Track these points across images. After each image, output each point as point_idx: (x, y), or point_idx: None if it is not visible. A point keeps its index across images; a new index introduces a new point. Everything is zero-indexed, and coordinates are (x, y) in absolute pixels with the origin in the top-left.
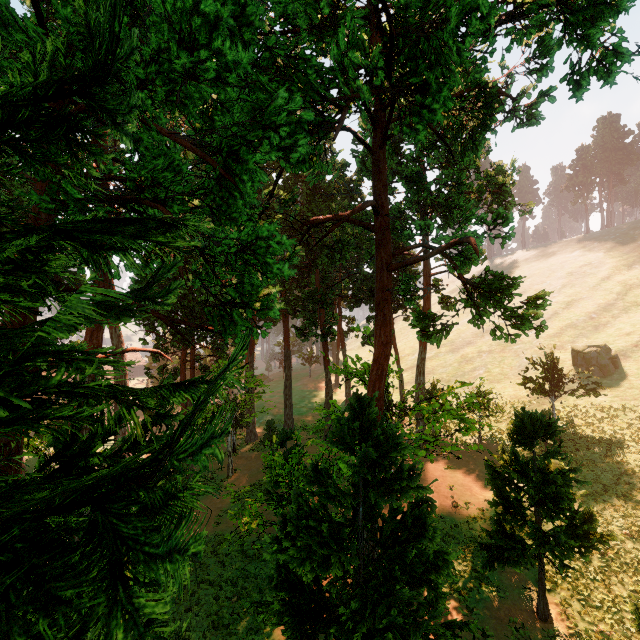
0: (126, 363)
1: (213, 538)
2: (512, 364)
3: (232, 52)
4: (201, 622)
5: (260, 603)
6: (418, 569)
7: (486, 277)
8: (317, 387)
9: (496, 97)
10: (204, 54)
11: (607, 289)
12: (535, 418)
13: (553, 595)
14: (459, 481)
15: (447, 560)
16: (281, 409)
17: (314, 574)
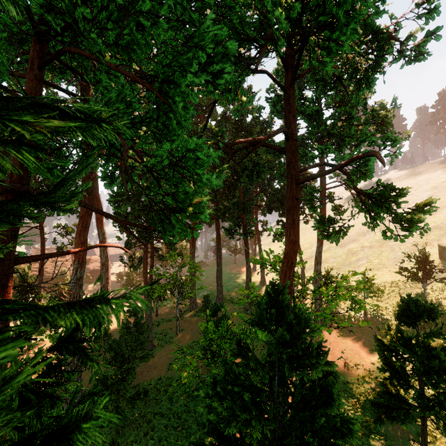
0: None
1: (165, 380)
2: (389, 256)
3: None
4: (155, 445)
5: (196, 444)
6: (326, 434)
7: (377, 188)
8: (240, 271)
9: (387, 40)
10: None
11: None
12: (418, 303)
13: None
14: (349, 346)
15: (351, 428)
16: (214, 286)
17: (238, 429)
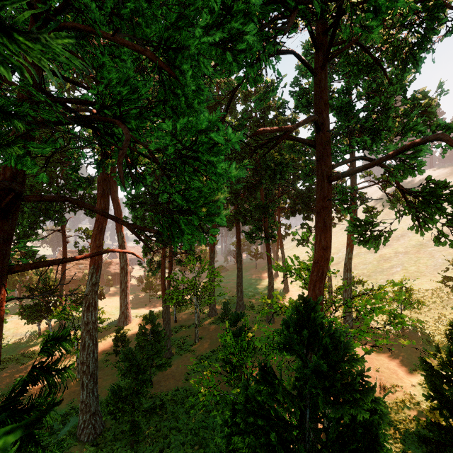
0: None
1: (182, 392)
2: (427, 263)
3: None
4: None
5: None
6: None
7: (427, 185)
8: (261, 276)
9: (442, 7)
10: None
11: None
12: None
13: None
14: (385, 364)
15: None
16: (234, 292)
17: None
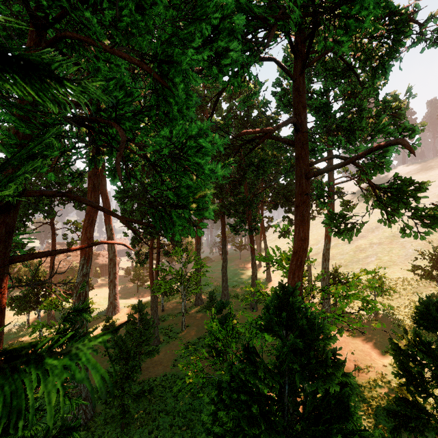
0: None
1: (170, 377)
2: (399, 253)
3: None
4: None
5: None
6: None
7: (394, 182)
8: (245, 267)
9: (407, 22)
10: None
11: None
12: None
13: None
14: (359, 347)
15: None
16: (220, 282)
17: None
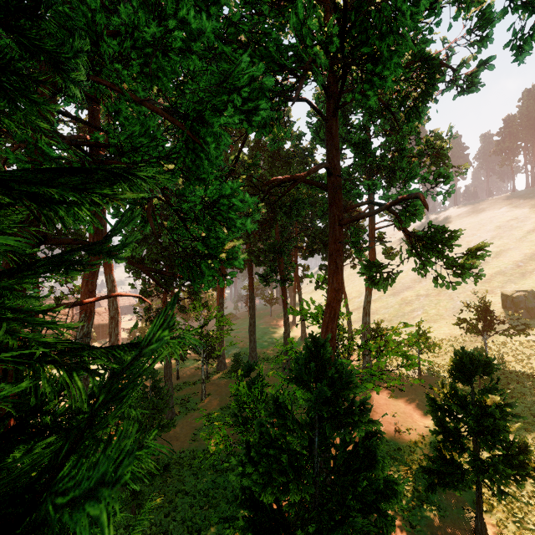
0: (66, 325)
1: (189, 453)
2: (447, 306)
3: (197, 20)
4: (177, 527)
5: (227, 518)
6: (369, 497)
7: (428, 230)
8: (277, 324)
9: (438, 68)
10: (171, 21)
11: (533, 240)
12: (473, 357)
13: (489, 516)
14: (401, 409)
15: (396, 490)
16: (246, 343)
17: (274, 497)
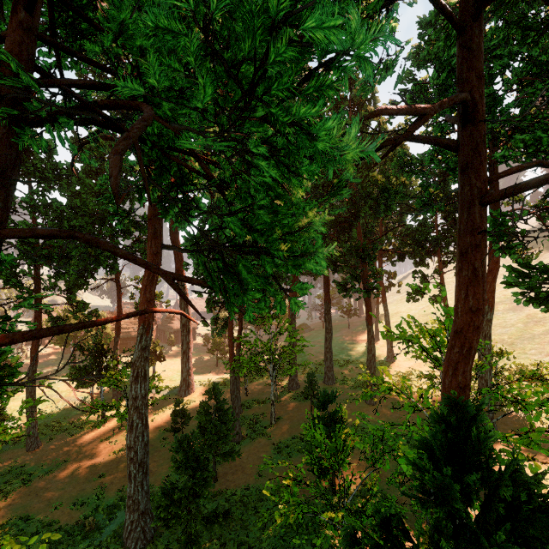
0: None
1: (254, 491)
2: None
3: None
4: None
5: None
6: None
7: None
8: (356, 339)
9: None
10: None
11: None
12: None
13: None
14: None
15: None
16: (321, 359)
17: None
